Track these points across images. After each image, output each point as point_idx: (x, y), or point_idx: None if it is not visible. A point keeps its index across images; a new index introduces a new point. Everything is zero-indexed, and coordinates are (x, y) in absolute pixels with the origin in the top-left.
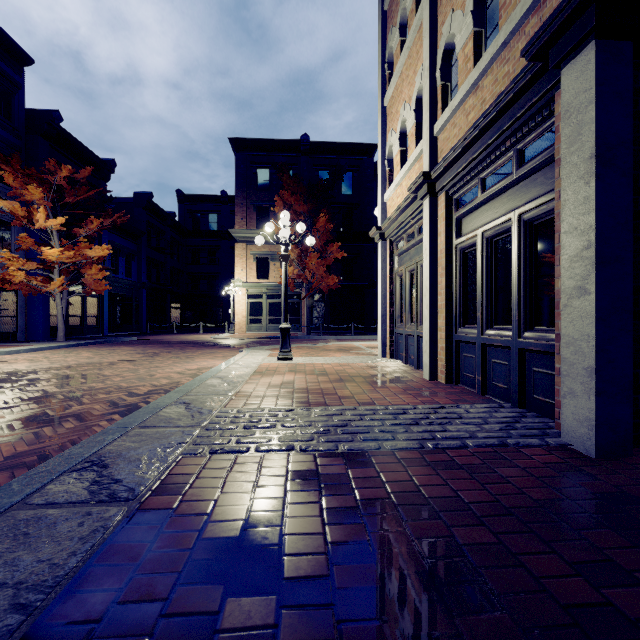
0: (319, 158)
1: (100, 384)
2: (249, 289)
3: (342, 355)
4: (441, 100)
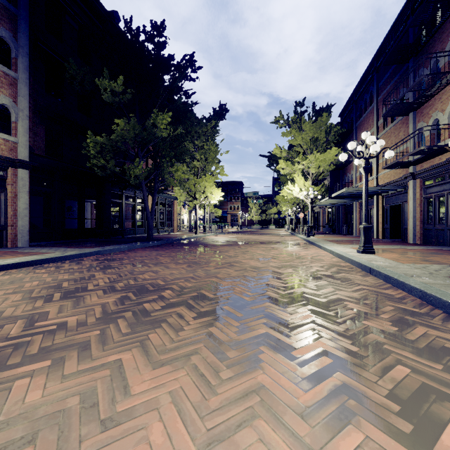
0: None
1: (61, 277)
2: None
3: None
4: None
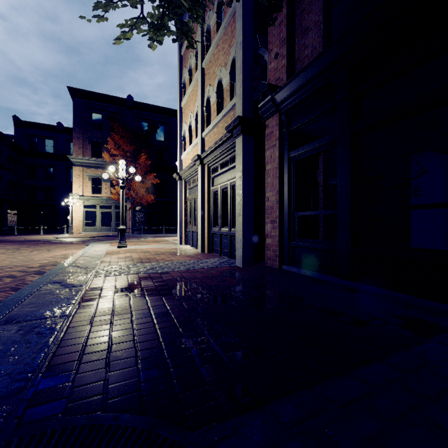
0: (140, 113)
1: None
2: (85, 201)
3: (157, 244)
4: (206, 121)
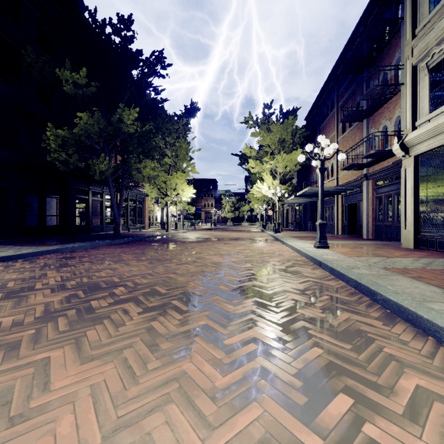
0: None
1: (8, 276)
2: None
3: None
4: None
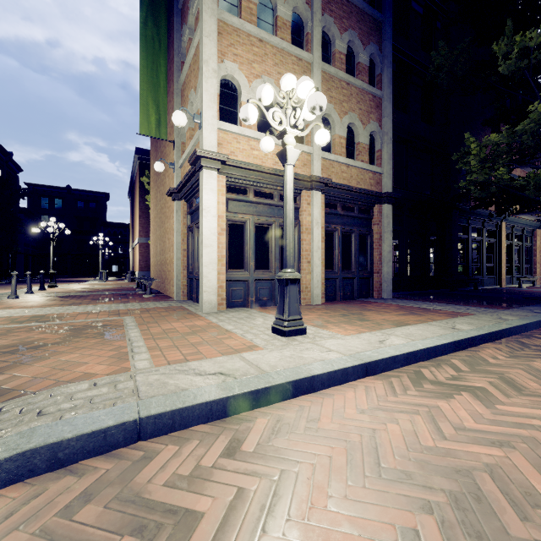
0: None
1: None
2: None
3: (185, 323)
4: None
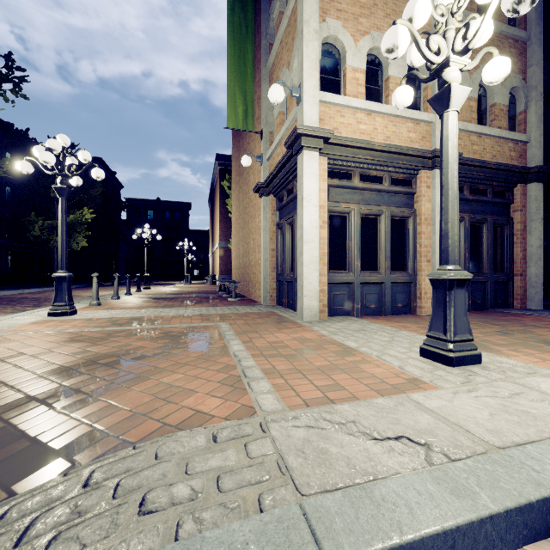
0: None
1: None
2: None
3: (289, 334)
4: None
